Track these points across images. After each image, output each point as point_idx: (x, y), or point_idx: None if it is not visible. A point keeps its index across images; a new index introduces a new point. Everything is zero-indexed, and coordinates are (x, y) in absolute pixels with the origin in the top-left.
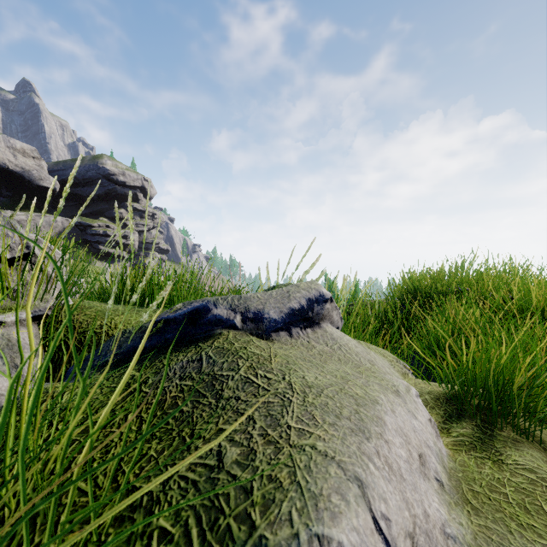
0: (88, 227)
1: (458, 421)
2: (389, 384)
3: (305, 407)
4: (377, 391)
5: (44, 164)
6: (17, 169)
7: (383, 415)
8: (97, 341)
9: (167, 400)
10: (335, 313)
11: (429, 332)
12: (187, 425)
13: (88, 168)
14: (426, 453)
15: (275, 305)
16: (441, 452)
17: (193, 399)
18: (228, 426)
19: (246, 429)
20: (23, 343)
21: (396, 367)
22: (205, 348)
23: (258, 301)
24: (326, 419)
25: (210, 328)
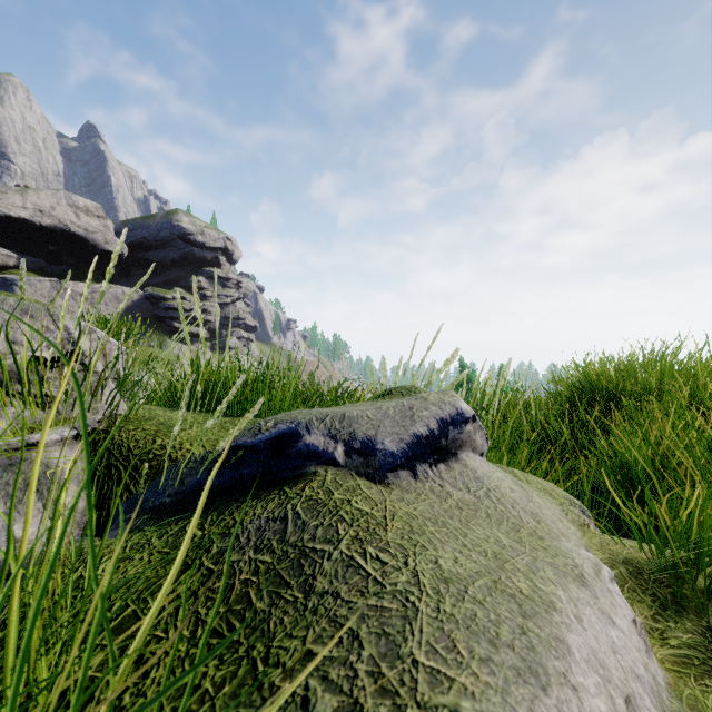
0: (161, 300)
1: (677, 618)
2: (568, 563)
3: (440, 622)
4: (551, 582)
5: (111, 224)
6: (80, 231)
7: (565, 634)
8: (156, 466)
9: (234, 586)
10: (479, 435)
11: (615, 454)
12: (261, 637)
13: (161, 227)
14: (636, 692)
15: (393, 430)
16: (657, 682)
17: (271, 589)
18: (321, 649)
19: (348, 658)
20: (65, 469)
21: (569, 515)
22: (292, 497)
23: (368, 423)
24: (475, 648)
25: (301, 463)
